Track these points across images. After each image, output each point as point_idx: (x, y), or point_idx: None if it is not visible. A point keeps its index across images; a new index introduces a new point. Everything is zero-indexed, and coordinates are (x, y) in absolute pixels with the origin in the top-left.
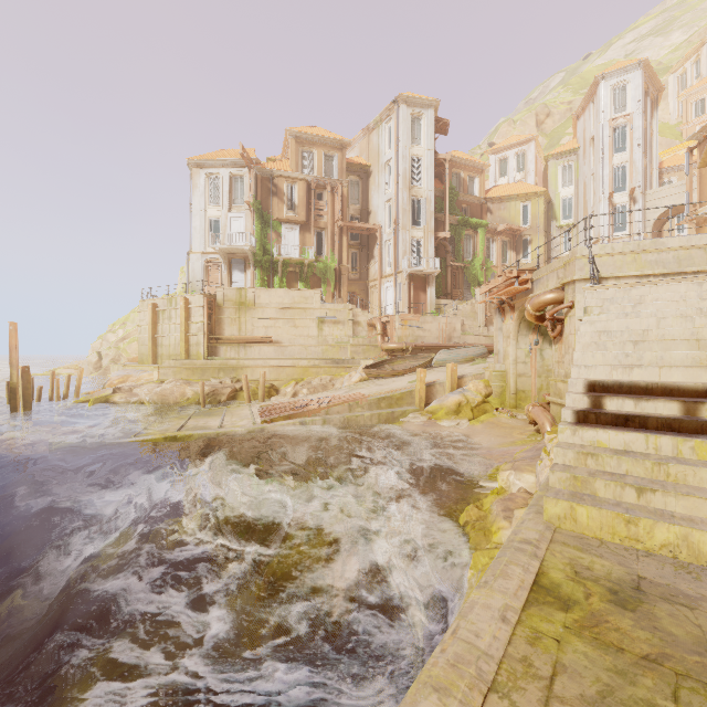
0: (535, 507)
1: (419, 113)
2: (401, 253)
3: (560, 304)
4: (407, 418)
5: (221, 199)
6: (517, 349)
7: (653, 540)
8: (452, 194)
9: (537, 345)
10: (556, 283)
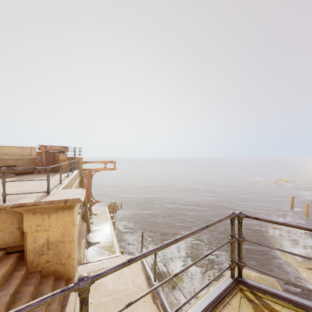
0: None
1: None
2: None
3: None
4: None
5: None
6: None
7: None
8: None
9: None
10: None
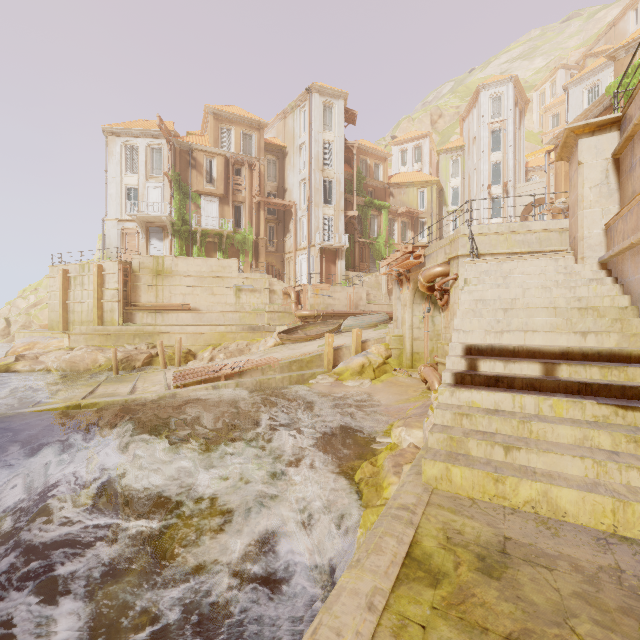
0: (416, 468)
1: (330, 102)
2: (314, 228)
3: (447, 276)
4: (316, 379)
5: (138, 168)
6: (413, 316)
7: (518, 497)
8: (360, 178)
9: (429, 312)
10: (444, 258)
